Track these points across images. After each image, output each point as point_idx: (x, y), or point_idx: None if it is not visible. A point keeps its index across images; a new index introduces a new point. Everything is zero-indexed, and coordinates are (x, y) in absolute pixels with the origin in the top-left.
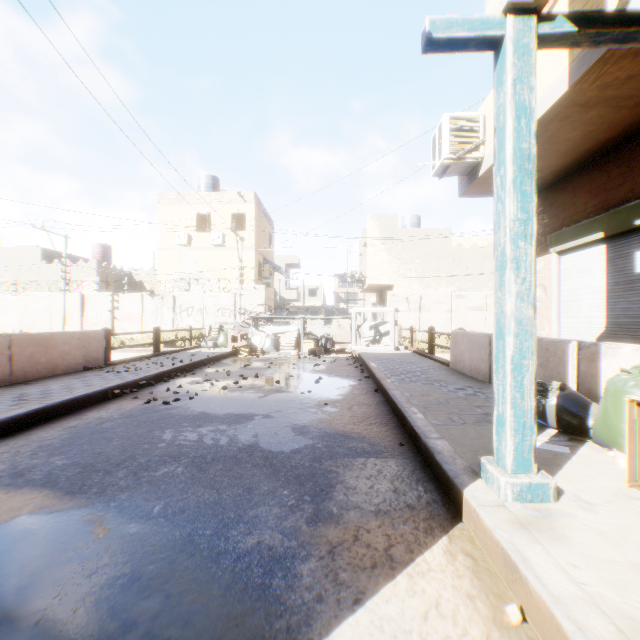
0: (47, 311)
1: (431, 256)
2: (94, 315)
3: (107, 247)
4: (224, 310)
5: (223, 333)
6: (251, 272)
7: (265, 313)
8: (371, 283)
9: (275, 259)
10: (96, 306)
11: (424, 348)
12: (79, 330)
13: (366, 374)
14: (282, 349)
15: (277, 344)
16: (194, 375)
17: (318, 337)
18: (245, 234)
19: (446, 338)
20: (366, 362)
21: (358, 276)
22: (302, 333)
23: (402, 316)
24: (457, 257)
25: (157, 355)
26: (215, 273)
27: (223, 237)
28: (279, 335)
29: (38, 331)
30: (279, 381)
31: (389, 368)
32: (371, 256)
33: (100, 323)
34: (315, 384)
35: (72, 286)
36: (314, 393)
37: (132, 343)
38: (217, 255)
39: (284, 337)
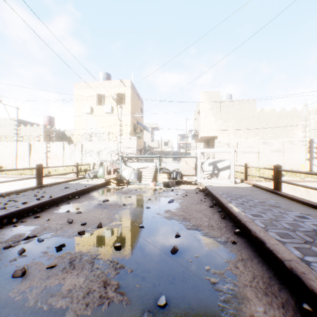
0: (10, 153)
1: (243, 117)
2: (36, 155)
3: (51, 118)
4: (111, 152)
5: (101, 168)
6: (128, 129)
7: (133, 153)
8: (203, 135)
9: (145, 125)
10: (37, 150)
11: (243, 178)
12: (28, 164)
13: (230, 222)
14: (143, 180)
15: (140, 176)
16: (35, 220)
17: (170, 171)
18: (125, 106)
19: (256, 170)
20: (223, 203)
21: (193, 132)
22: (158, 168)
23: (225, 156)
24: (260, 117)
25: (36, 188)
26: (107, 130)
27: (111, 108)
28: (141, 169)
29: (6, 165)
30: (119, 246)
31: (265, 220)
32: (203, 118)
33: (39, 160)
34: (171, 256)
35: (30, 139)
36: (172, 316)
37: (54, 173)
38: (108, 119)
39: (145, 171)
